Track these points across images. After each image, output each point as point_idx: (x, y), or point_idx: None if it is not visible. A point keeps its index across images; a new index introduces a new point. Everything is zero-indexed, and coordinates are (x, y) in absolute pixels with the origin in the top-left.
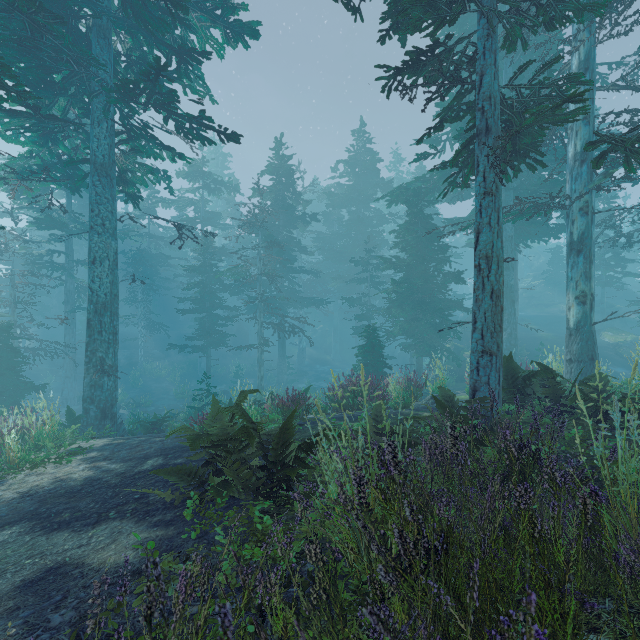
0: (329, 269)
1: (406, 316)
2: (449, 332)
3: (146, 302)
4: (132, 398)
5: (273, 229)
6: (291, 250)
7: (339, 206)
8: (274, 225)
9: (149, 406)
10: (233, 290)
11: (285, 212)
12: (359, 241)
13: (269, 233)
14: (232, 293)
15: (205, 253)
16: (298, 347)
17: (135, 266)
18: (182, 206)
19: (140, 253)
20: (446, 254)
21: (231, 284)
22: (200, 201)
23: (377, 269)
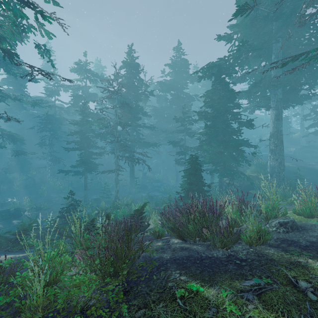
0: (160, 128)
1: (214, 150)
2: (242, 161)
3: (51, 145)
4: (34, 204)
5: (126, 100)
6: (137, 113)
7: (166, 90)
8: (127, 98)
9: (46, 209)
10: (102, 137)
11: (133, 89)
12: (177, 111)
13: (123, 100)
14: (101, 139)
15: (84, 113)
16: (142, 172)
17: (44, 124)
18: (74, 89)
19: (47, 116)
20: (240, 108)
21: (100, 133)
22: (85, 87)
23: (190, 124)
